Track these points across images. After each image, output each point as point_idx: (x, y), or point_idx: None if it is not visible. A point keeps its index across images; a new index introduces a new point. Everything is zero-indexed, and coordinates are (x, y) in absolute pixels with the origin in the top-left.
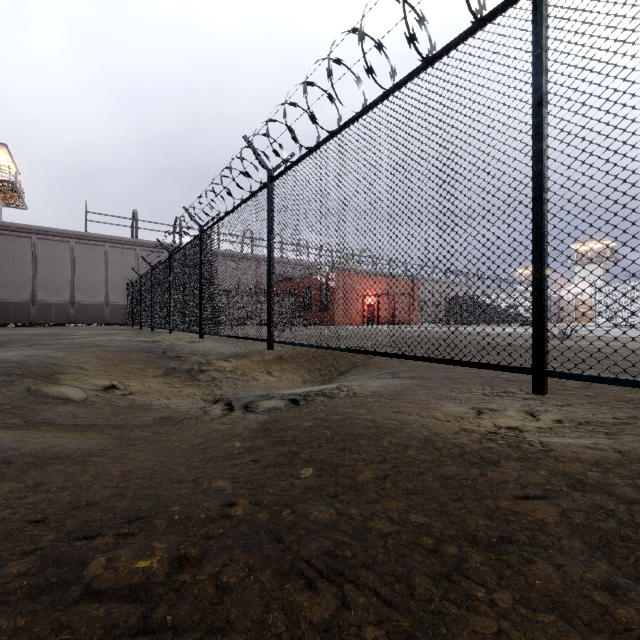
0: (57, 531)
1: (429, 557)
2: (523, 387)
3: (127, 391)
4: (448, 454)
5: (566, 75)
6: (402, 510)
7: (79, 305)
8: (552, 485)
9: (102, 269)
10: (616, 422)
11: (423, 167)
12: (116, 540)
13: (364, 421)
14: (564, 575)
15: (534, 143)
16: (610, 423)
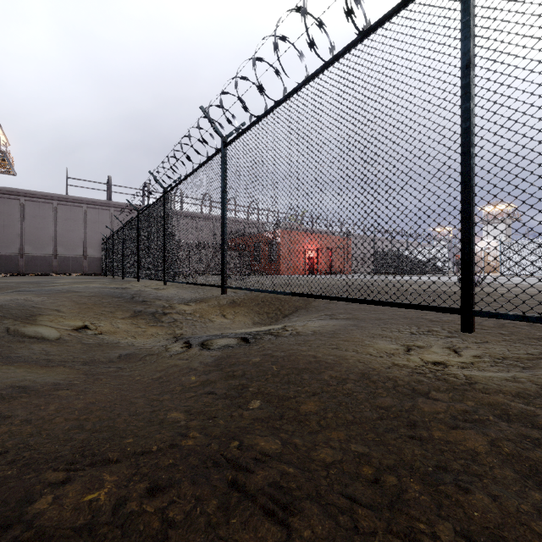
0: (11, 465)
1: (370, 487)
2: (445, 327)
3: (98, 331)
4: (383, 387)
5: (492, 39)
6: (343, 440)
7: (61, 258)
8: (479, 415)
9: (81, 227)
10: (530, 357)
11: (360, 129)
12: (67, 475)
13: (306, 357)
14: (500, 505)
15: (462, 102)
16: (525, 358)
